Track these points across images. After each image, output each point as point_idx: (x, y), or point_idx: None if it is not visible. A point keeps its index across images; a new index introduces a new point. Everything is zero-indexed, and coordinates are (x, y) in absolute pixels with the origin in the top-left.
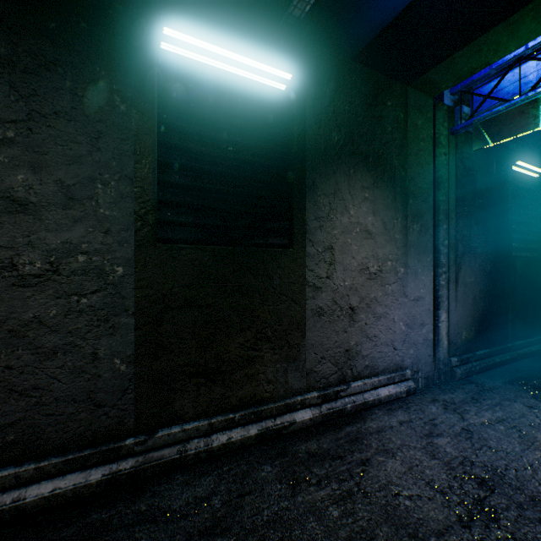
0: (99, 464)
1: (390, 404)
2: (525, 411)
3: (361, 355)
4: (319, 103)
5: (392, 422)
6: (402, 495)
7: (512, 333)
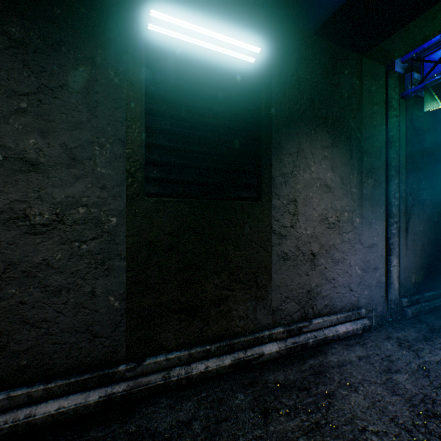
0: (96, 387)
1: (347, 340)
2: None
3: (321, 295)
4: (284, 73)
5: (351, 357)
6: (368, 431)
7: None
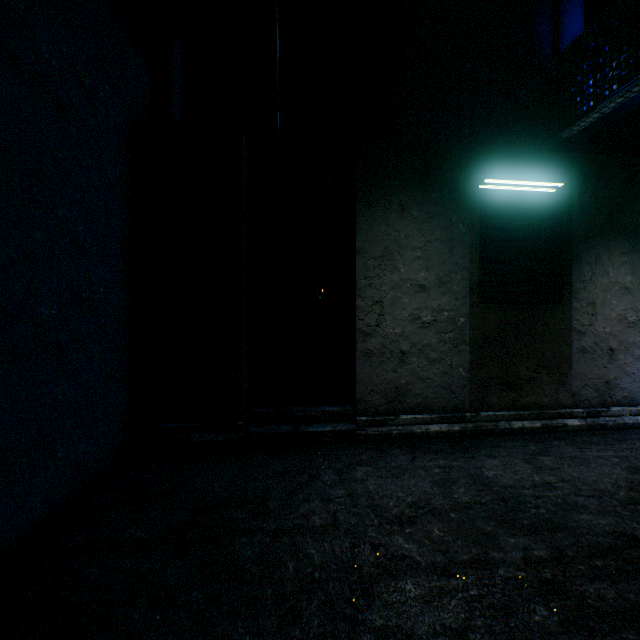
0: (454, 423)
1: None
2: None
3: (619, 387)
4: (582, 197)
5: None
6: None
7: None
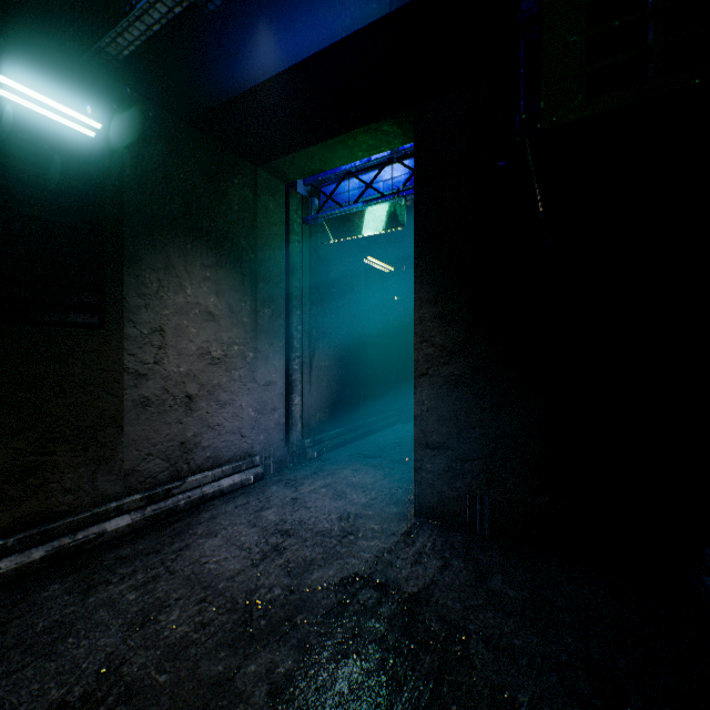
0: None
1: (234, 493)
2: (349, 474)
3: (202, 447)
4: (144, 164)
5: (229, 508)
6: (211, 562)
7: (365, 412)
